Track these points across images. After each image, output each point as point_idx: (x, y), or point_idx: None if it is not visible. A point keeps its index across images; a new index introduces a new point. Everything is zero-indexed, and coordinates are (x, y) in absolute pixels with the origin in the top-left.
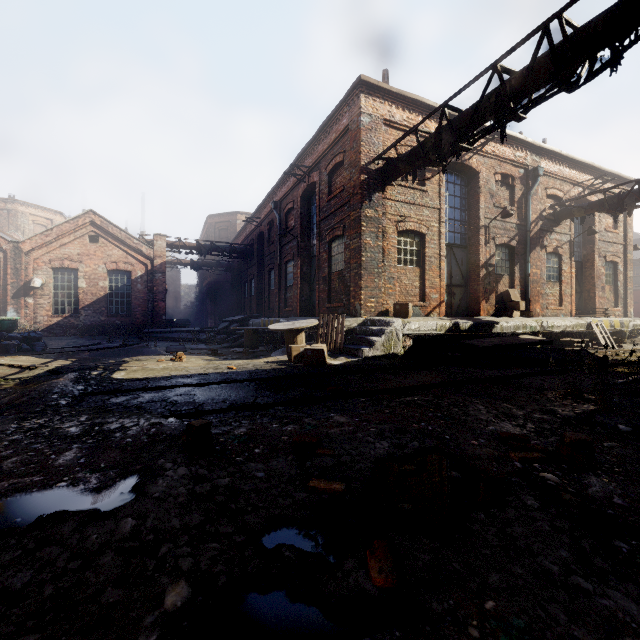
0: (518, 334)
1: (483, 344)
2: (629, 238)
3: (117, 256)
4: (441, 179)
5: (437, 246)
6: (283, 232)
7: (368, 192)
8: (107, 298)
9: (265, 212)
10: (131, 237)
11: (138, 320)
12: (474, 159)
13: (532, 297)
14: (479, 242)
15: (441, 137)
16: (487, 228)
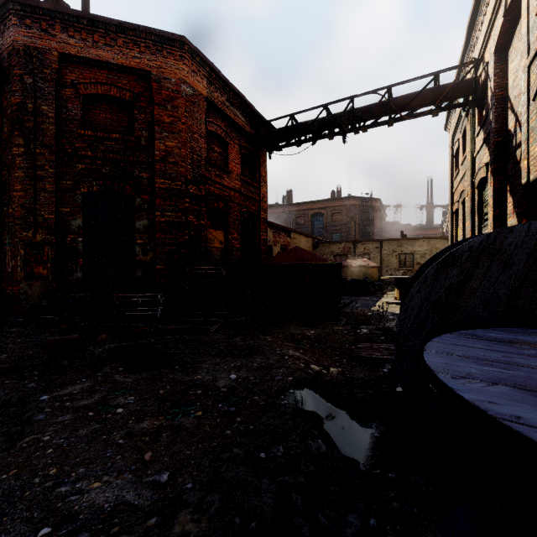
0: None
1: None
2: None
3: None
4: None
5: None
6: None
7: None
8: None
9: None
10: None
11: None
12: None
13: None
14: None
15: None
16: None
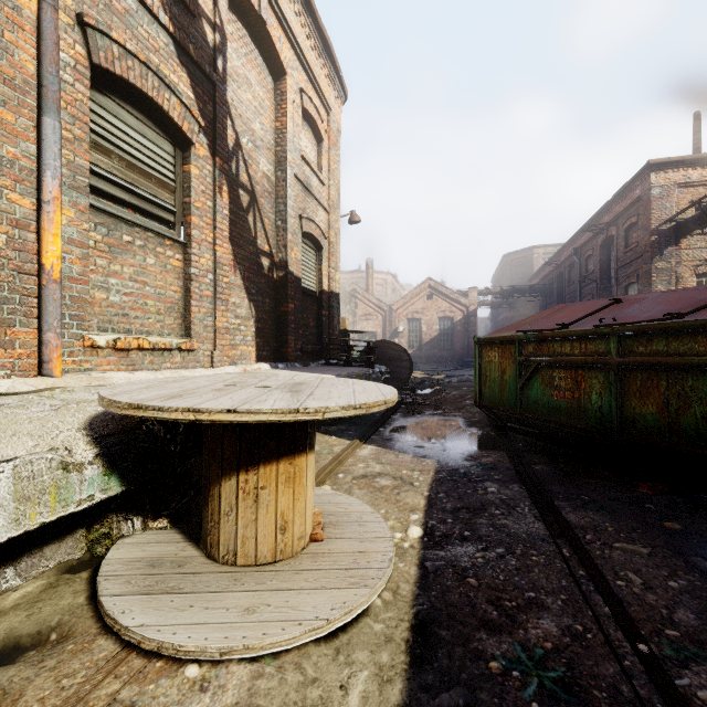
0: None
1: None
2: None
3: (444, 307)
4: None
5: None
6: (581, 279)
7: (659, 249)
8: (438, 337)
9: (565, 256)
10: (453, 292)
11: (458, 352)
12: None
13: None
14: None
15: None
16: None
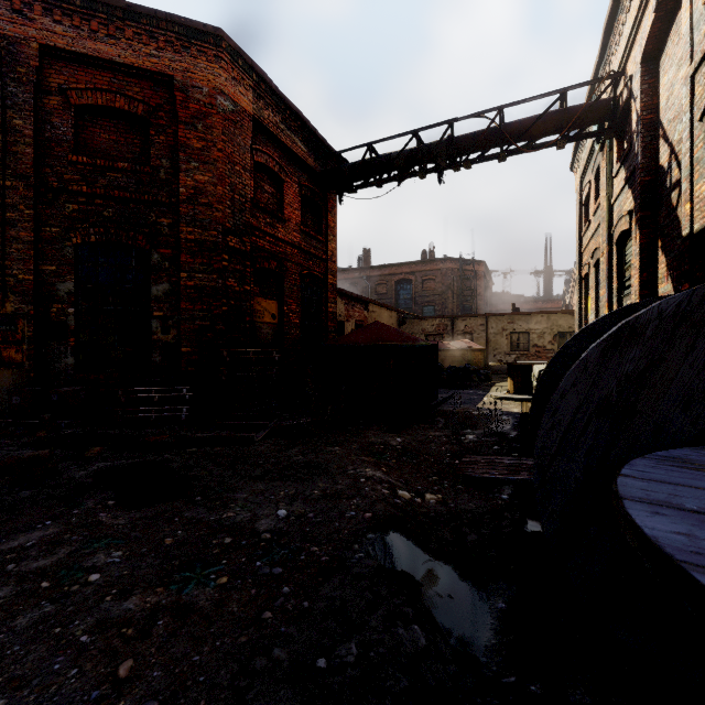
0: None
1: None
2: None
3: None
4: None
5: None
6: None
7: None
8: None
9: None
10: None
11: None
12: None
13: None
14: None
15: None
16: None
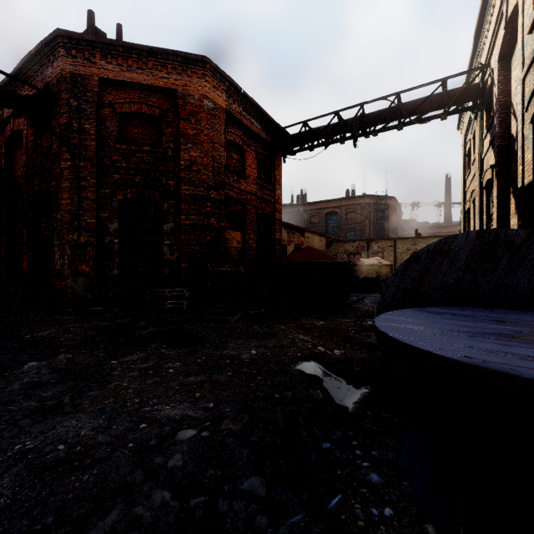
0: None
1: None
2: None
3: None
4: None
5: None
6: None
7: None
8: None
9: None
10: None
11: None
12: None
13: None
14: None
15: None
16: None
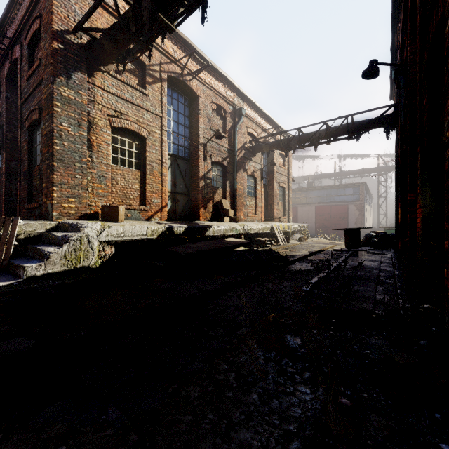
0: (228, 236)
1: (187, 251)
2: (290, 173)
3: None
4: (163, 88)
5: (159, 152)
6: None
7: (65, 67)
8: None
9: None
10: None
11: None
12: (194, 83)
13: (238, 207)
14: (199, 157)
15: (141, 5)
16: (205, 146)
